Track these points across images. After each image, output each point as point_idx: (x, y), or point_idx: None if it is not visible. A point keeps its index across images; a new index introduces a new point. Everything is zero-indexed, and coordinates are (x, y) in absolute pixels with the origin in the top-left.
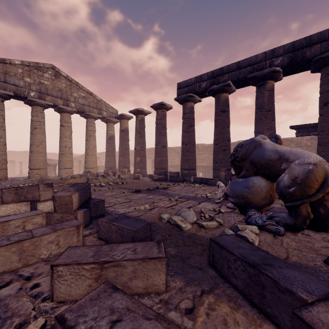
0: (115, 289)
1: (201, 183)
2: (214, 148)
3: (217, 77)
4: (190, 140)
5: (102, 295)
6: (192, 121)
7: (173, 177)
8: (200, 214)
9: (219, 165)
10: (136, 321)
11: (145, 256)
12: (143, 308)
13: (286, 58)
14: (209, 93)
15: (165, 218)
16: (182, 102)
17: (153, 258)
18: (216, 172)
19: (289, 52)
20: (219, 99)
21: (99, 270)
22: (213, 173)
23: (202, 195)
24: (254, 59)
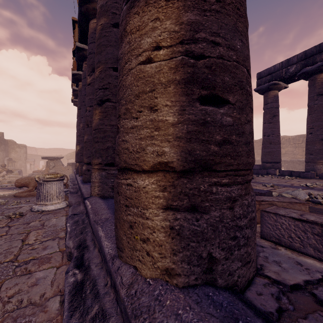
0: (285, 208)
1: (290, 176)
2: (306, 138)
3: (312, 57)
4: (274, 130)
5: (279, 208)
6: (275, 110)
7: (254, 170)
8: (310, 196)
9: (314, 157)
10: (315, 216)
11: (289, 201)
12: (315, 214)
13: None
14: (300, 77)
15: (273, 195)
16: (263, 92)
17: (298, 202)
18: (311, 165)
19: None
20: (315, 82)
21: (258, 205)
22: (305, 166)
23: (300, 184)
24: None
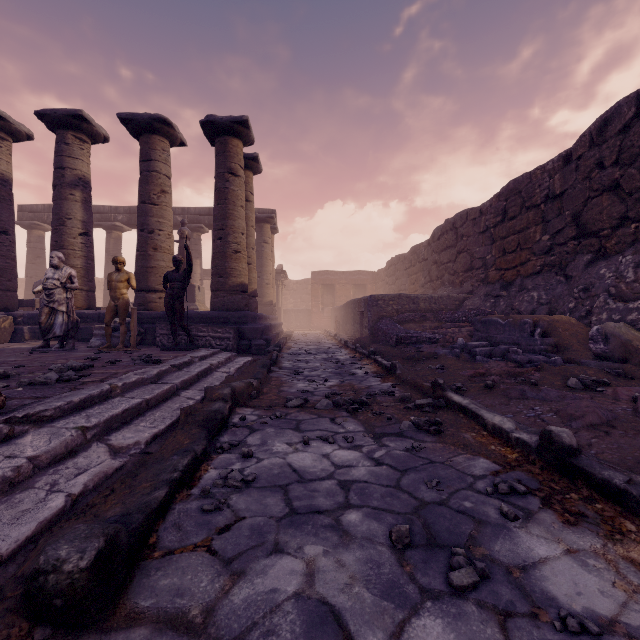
0: None
1: None
2: None
3: None
4: (38, 273)
5: None
6: (40, 251)
7: None
8: None
9: None
10: None
11: None
12: None
13: (126, 217)
14: None
15: None
16: (26, 228)
17: None
18: None
19: (127, 213)
20: None
21: None
22: None
23: None
24: (102, 209)
